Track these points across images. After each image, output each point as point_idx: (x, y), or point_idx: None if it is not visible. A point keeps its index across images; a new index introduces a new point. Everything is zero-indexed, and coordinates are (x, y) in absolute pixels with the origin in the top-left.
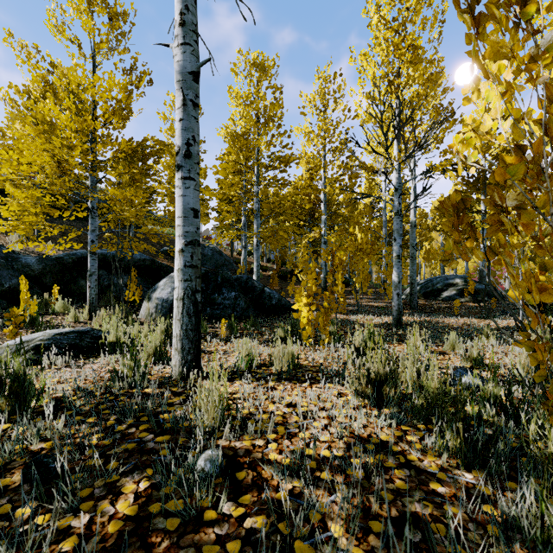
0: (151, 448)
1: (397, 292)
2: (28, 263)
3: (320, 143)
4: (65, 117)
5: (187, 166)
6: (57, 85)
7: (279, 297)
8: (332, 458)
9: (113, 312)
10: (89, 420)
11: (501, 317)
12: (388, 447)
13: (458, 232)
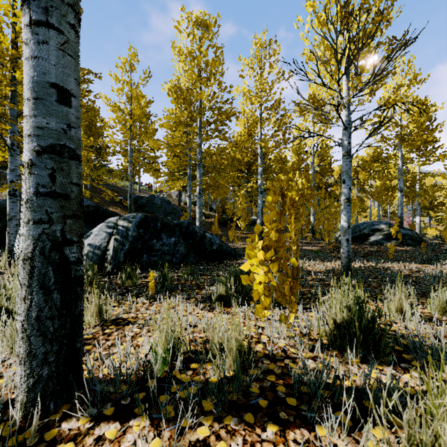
0: None
1: (347, 238)
2: None
3: (257, 101)
4: None
5: (40, 1)
6: None
7: (220, 242)
8: None
9: None
10: None
11: (442, 262)
12: None
13: None
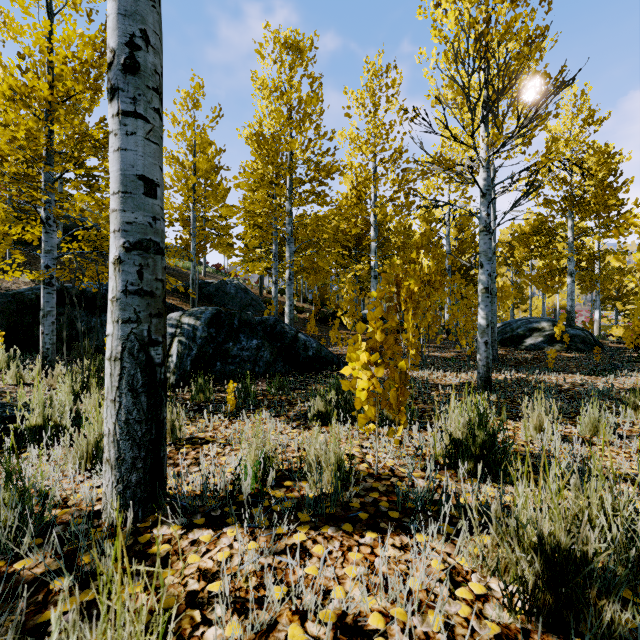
0: None
1: (485, 340)
2: None
3: (369, 151)
4: None
5: (128, 89)
6: None
7: (318, 346)
8: None
9: (67, 371)
10: None
11: (618, 373)
12: None
13: None
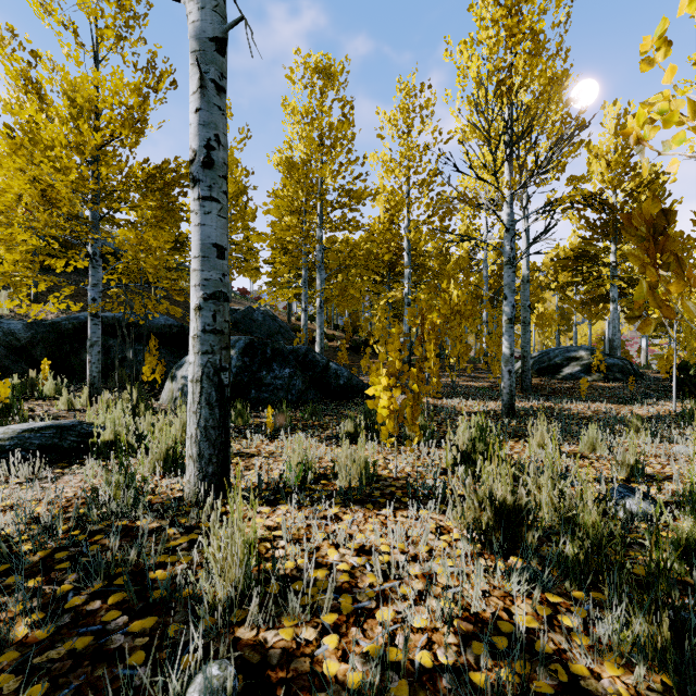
0: (117, 646)
1: (509, 369)
2: (11, 329)
3: (402, 174)
4: (51, 126)
5: (206, 180)
6: (44, 86)
7: (349, 375)
8: (435, 670)
9: (119, 396)
10: (29, 583)
11: (645, 402)
12: (531, 642)
13: (655, 267)
